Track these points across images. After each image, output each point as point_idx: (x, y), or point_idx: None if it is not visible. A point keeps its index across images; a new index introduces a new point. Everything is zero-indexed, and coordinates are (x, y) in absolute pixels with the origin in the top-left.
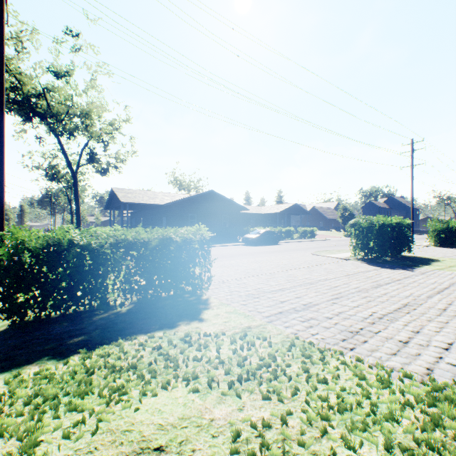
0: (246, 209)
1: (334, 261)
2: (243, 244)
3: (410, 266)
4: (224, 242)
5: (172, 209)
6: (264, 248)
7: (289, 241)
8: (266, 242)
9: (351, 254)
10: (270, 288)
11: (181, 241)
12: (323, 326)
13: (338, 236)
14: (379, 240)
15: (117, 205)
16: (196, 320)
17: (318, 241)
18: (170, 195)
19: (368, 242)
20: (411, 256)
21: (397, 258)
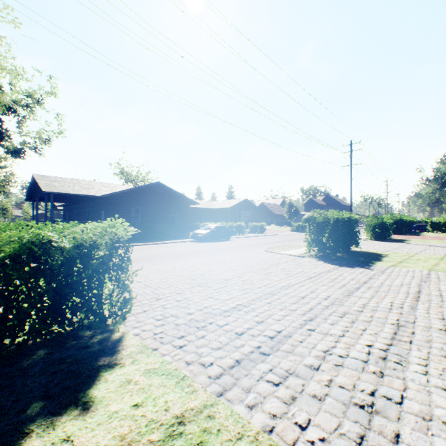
0: (197, 203)
1: (290, 259)
2: (192, 241)
3: (365, 263)
4: (172, 238)
5: (111, 202)
6: (215, 244)
7: (240, 237)
8: (217, 238)
9: (306, 251)
10: (221, 307)
11: (71, 245)
12: (313, 395)
13: (284, 230)
14: (334, 236)
15: (40, 195)
16: (74, 411)
17: (268, 236)
18: (110, 186)
19: (322, 238)
20: (359, 251)
21: (347, 253)
